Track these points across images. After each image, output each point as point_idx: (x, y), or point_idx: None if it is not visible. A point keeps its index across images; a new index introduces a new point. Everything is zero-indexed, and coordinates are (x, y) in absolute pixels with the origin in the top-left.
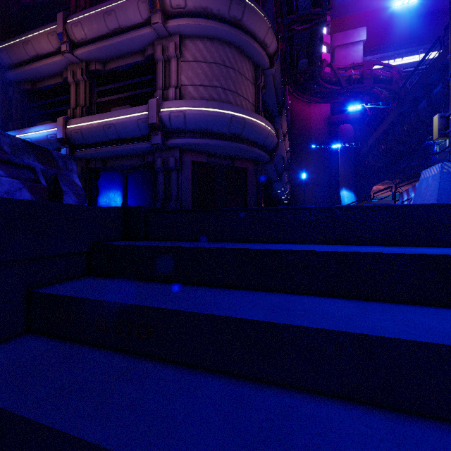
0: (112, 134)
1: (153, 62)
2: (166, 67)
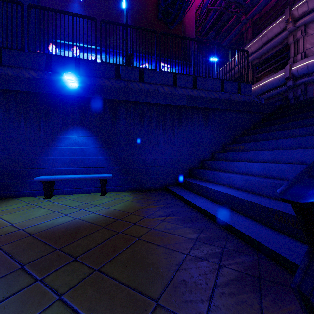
0: (265, 89)
1: (287, 45)
2: (295, 44)
